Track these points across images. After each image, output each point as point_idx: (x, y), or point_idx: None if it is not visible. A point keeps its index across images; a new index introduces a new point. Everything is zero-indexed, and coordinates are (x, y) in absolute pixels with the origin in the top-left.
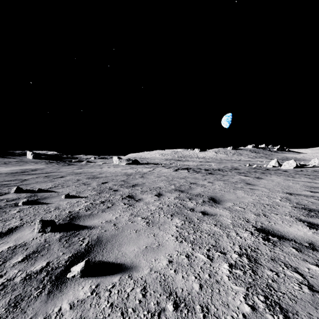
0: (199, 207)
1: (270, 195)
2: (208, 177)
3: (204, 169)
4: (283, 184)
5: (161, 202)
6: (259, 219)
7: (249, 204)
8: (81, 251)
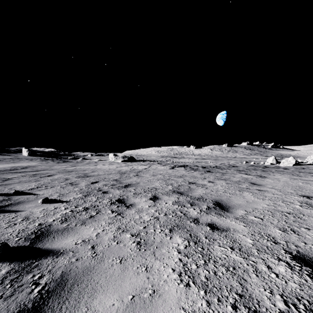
0: (204, 216)
1: (285, 198)
2: (207, 175)
3: (201, 166)
4: (293, 184)
5: (157, 209)
6: (288, 237)
7: (266, 211)
8: (27, 308)
